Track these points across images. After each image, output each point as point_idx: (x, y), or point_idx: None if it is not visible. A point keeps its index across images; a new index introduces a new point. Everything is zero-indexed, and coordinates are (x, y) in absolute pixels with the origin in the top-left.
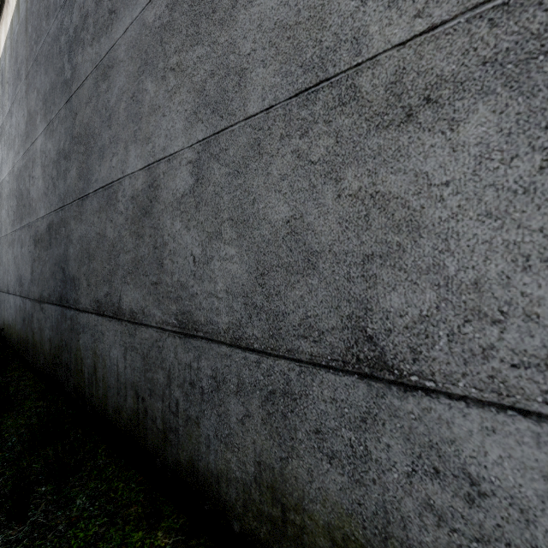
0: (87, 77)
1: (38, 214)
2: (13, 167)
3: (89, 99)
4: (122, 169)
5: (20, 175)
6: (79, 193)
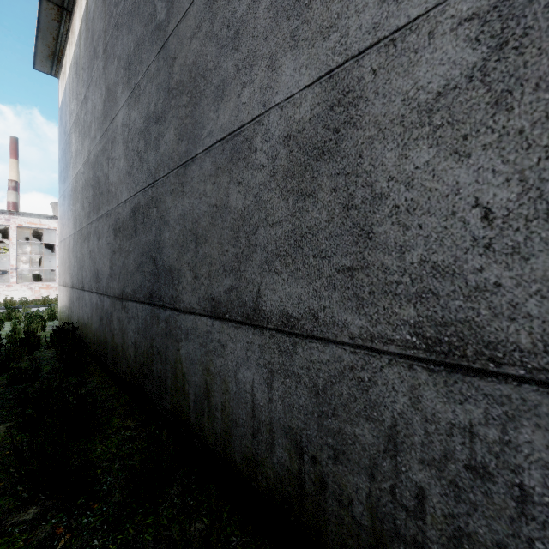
0: (193, 0)
1: (118, 199)
2: (88, 155)
3: (197, 29)
4: (264, 101)
5: (96, 162)
6: (179, 159)
